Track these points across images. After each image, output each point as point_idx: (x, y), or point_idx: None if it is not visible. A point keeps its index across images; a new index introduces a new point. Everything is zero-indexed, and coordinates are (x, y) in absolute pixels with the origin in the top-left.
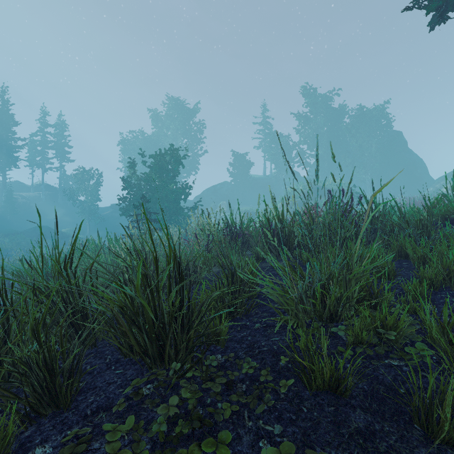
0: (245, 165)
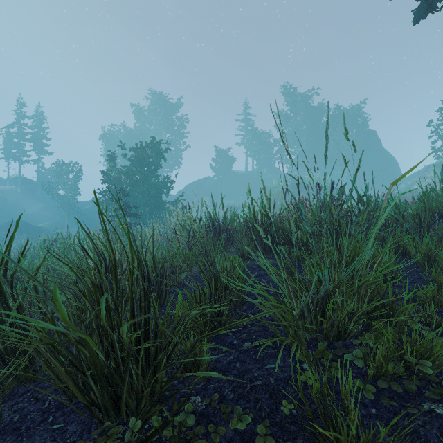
0: (228, 161)
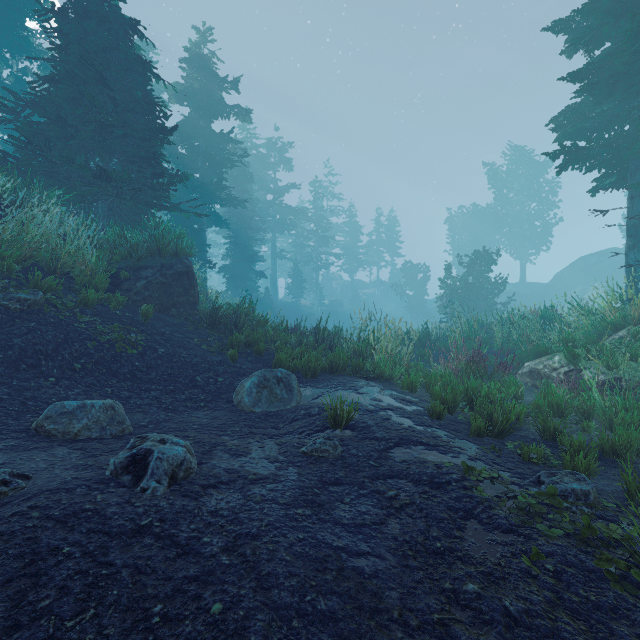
0: None
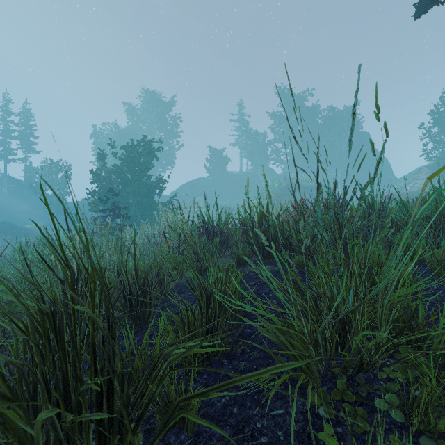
0: (222, 161)
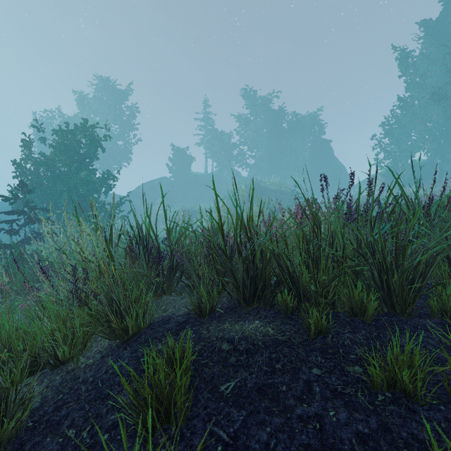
0: (186, 161)
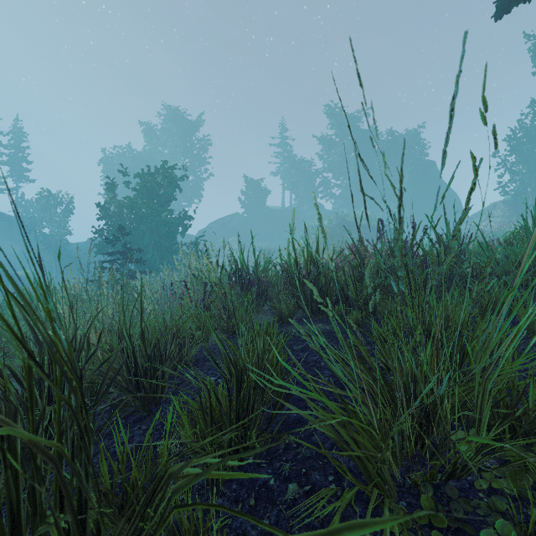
0: (260, 194)
